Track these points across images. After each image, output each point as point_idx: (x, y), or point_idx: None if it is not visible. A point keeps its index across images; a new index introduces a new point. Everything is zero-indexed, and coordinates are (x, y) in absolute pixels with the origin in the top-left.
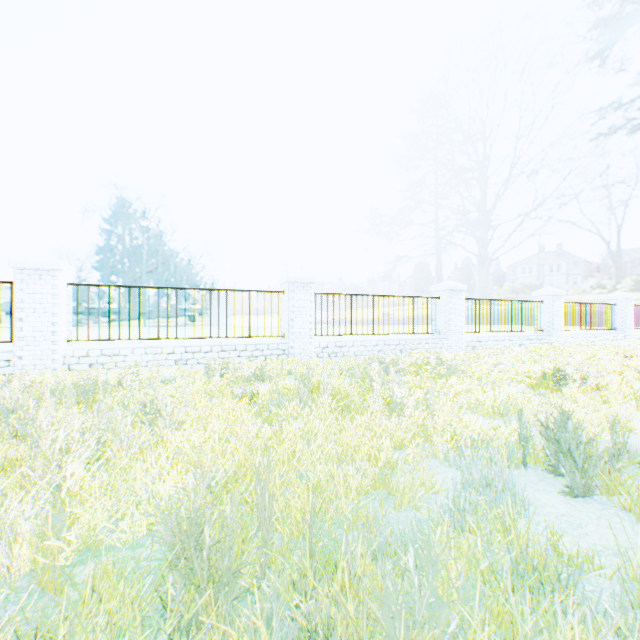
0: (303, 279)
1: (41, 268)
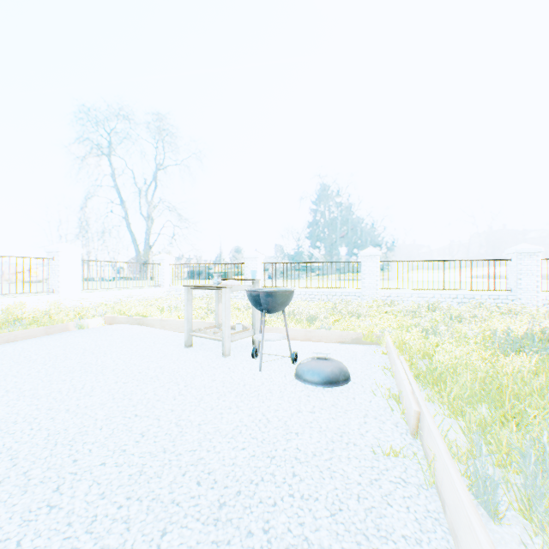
0: (529, 250)
1: (371, 255)
